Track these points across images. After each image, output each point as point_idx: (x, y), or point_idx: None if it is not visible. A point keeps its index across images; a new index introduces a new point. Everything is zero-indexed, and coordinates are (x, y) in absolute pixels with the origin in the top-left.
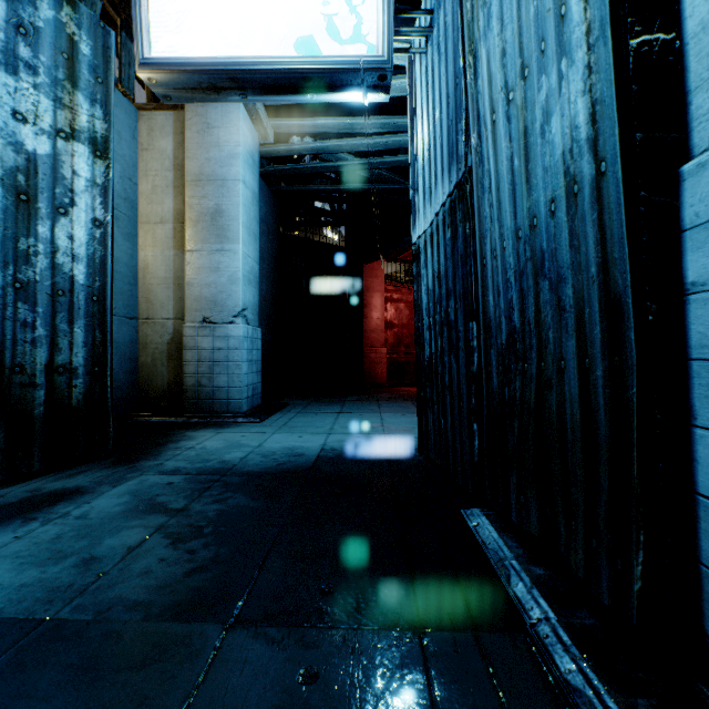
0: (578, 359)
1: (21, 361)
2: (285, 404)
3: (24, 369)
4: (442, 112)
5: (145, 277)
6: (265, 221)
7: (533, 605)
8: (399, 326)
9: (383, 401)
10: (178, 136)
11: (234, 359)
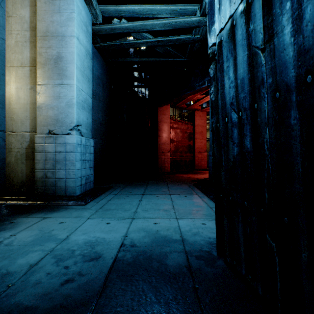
0: None
1: None
2: (109, 187)
3: None
4: None
5: (10, 103)
6: (101, 78)
7: None
8: (176, 141)
9: (170, 184)
10: (33, 7)
11: (70, 159)
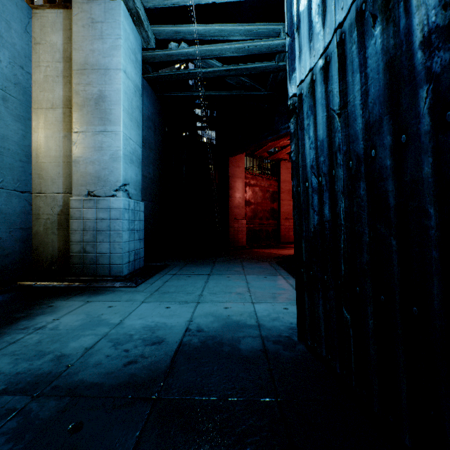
0: None
1: None
2: (164, 266)
3: None
4: None
5: (38, 156)
6: (152, 119)
7: None
8: (255, 204)
9: (246, 262)
10: (67, 32)
11: (115, 228)
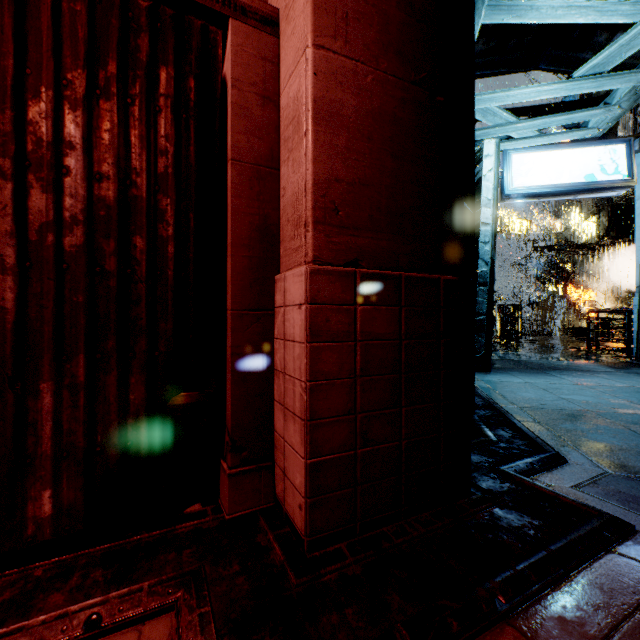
0: None
1: None
2: None
3: None
4: None
5: None
6: None
7: None
8: None
9: None
10: None
11: None
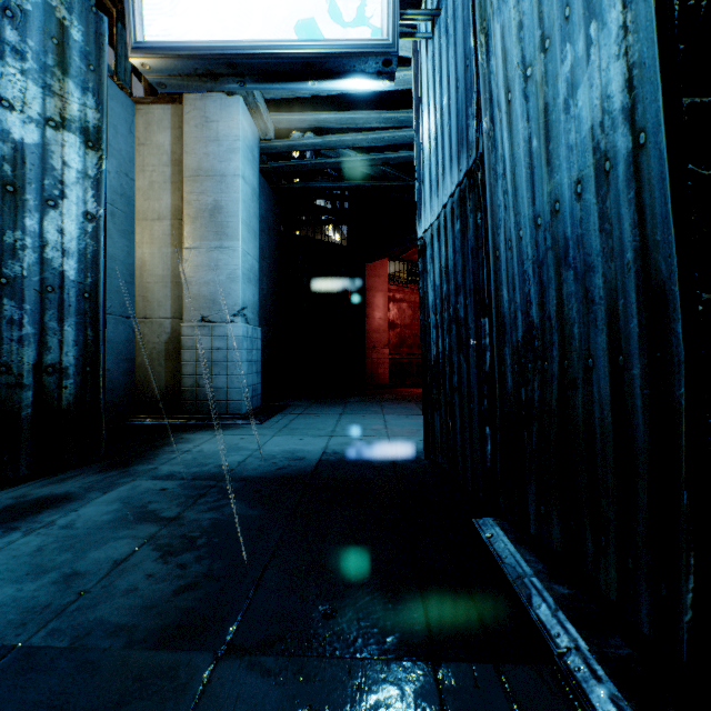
0: (610, 356)
1: (7, 361)
2: (285, 406)
3: (11, 369)
4: (450, 97)
5: (142, 275)
6: (265, 218)
7: (560, 631)
8: (401, 326)
9: (386, 402)
10: (176, 131)
11: (233, 359)
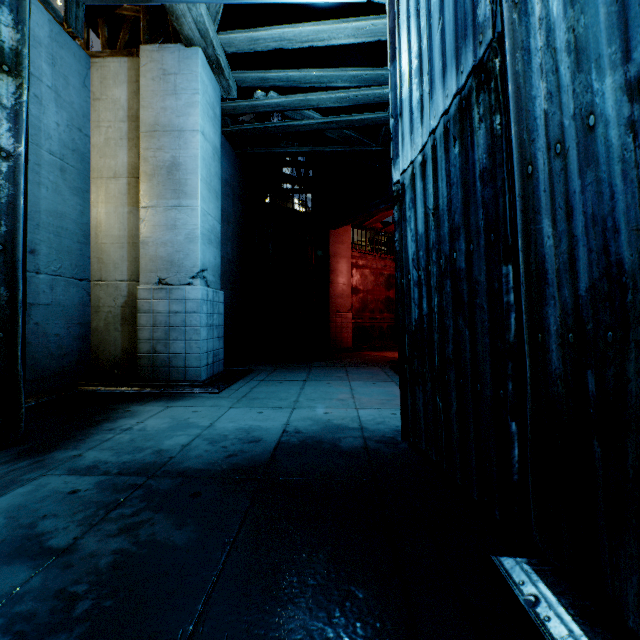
0: None
1: None
2: (248, 371)
3: None
4: None
5: (97, 236)
6: (230, 183)
7: None
8: (364, 291)
9: (351, 367)
10: (133, 85)
11: (191, 323)
